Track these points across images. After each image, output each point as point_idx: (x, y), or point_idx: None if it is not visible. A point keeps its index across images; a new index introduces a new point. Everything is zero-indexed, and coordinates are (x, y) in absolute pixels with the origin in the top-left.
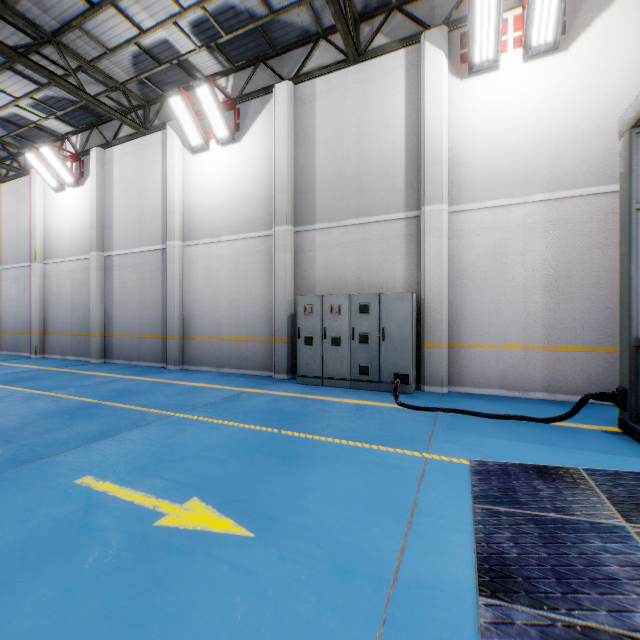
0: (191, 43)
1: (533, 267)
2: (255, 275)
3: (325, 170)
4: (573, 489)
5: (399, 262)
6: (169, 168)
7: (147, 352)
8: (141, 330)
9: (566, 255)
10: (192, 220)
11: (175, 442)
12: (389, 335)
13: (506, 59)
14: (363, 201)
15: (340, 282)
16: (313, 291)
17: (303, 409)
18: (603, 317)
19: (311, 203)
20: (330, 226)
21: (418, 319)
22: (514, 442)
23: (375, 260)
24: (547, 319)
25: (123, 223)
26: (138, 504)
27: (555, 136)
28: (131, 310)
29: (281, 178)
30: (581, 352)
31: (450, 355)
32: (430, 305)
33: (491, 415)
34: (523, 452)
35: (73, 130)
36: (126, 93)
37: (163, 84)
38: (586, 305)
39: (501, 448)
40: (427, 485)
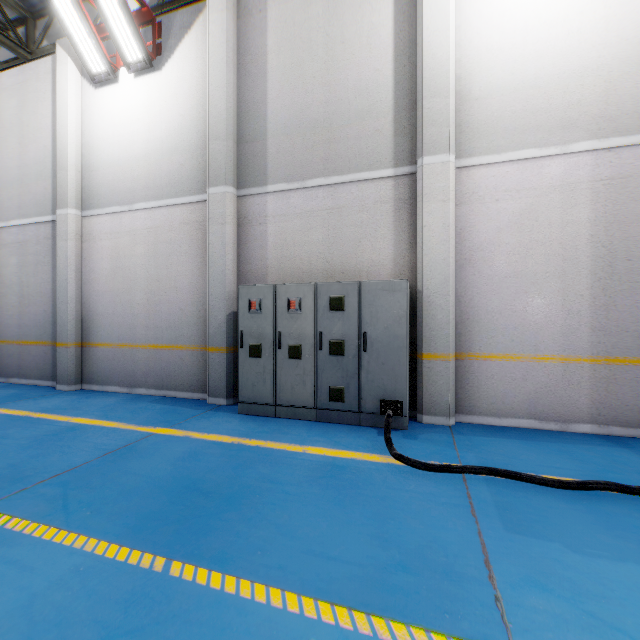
0: None
1: (576, 245)
2: (182, 257)
3: (280, 109)
4: None
5: (385, 239)
6: (60, 105)
7: (32, 365)
8: (23, 334)
9: (623, 228)
10: (94, 180)
11: None
12: (374, 343)
13: None
14: (334, 152)
15: (302, 267)
16: (264, 280)
17: (235, 478)
18: None
19: (261, 156)
20: (287, 188)
21: (412, 319)
22: None
23: (351, 236)
24: (596, 319)
25: None
26: None
27: (608, 58)
28: (10, 306)
29: (218, 118)
30: None
31: (457, 370)
32: (431, 299)
33: (556, 482)
34: None
35: None
36: None
37: None
38: None
39: None
40: None
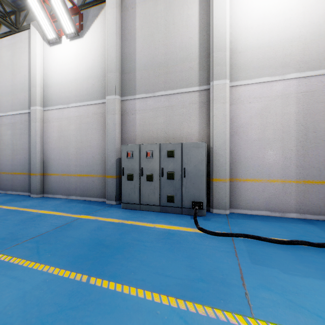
0: None
1: (289, 125)
2: (93, 131)
3: (142, 57)
4: None
5: (194, 121)
6: (32, 55)
7: (18, 185)
8: (14, 169)
9: (312, 116)
10: (49, 92)
11: None
12: (189, 173)
13: None
14: (169, 78)
15: (153, 135)
16: (134, 142)
17: (120, 239)
18: None
19: (133, 80)
20: (146, 96)
21: (208, 161)
22: (323, 282)
23: (177, 120)
24: (299, 161)
25: (1, 94)
26: None
27: (304, 32)
28: (7, 155)
29: (111, 61)
30: (323, 185)
31: (230, 187)
32: (217, 151)
33: (277, 241)
34: None
35: None
36: None
37: None
38: None
39: (320, 296)
40: None
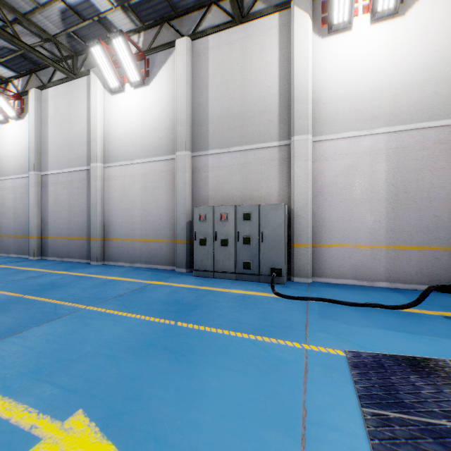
0: (108, 3)
1: (378, 184)
2: (161, 190)
3: (216, 108)
4: (450, 386)
5: (274, 180)
6: (92, 105)
7: (75, 251)
8: (70, 233)
9: (403, 175)
10: (111, 147)
11: (78, 338)
12: (267, 237)
13: (357, 22)
14: (246, 132)
15: (228, 196)
16: (206, 203)
17: (197, 300)
18: (432, 223)
19: (205, 134)
20: (220, 152)
21: (289, 225)
22: (376, 330)
23: (255, 179)
24: (389, 225)
25: (56, 149)
26: (14, 423)
27: (395, 82)
28: (62, 218)
29: (181, 113)
30: (415, 250)
31: (314, 253)
32: (298, 214)
33: (351, 303)
34: (387, 340)
35: (16, 75)
36: (57, 44)
37: (87, 38)
38: (419, 214)
39: (368, 336)
40: (312, 383)
